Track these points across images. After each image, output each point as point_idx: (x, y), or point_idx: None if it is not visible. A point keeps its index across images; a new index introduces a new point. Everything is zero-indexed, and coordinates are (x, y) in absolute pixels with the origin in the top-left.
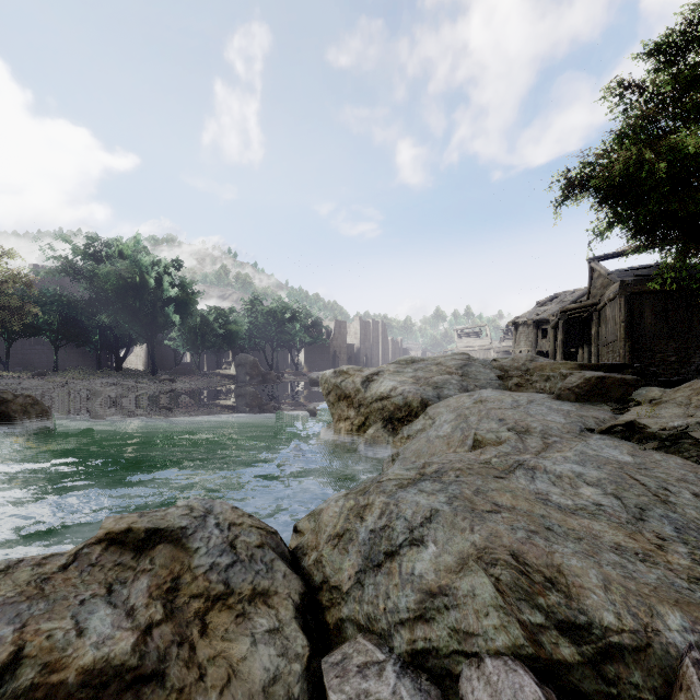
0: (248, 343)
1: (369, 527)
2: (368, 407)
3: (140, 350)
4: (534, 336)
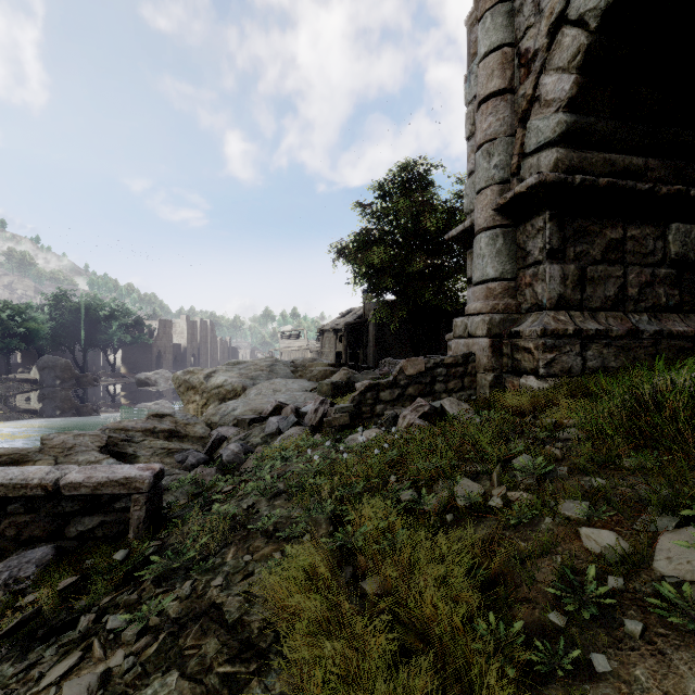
0: (52, 344)
1: (222, 411)
2: (209, 393)
3: None
4: (334, 340)
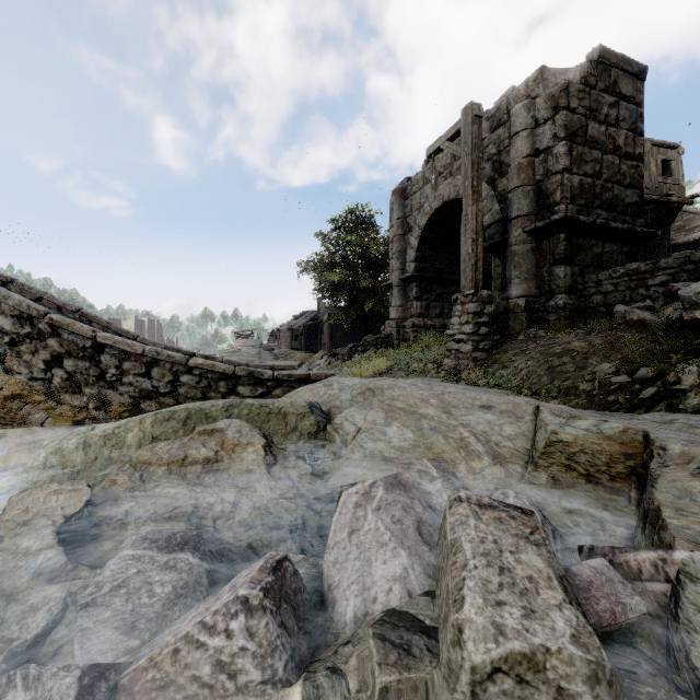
0: None
1: None
2: None
3: None
4: (290, 339)
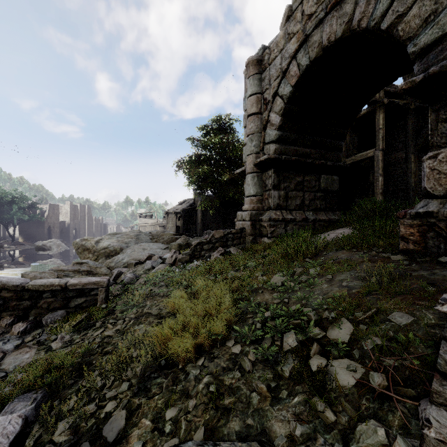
0: None
1: (116, 260)
2: (98, 252)
3: None
4: (175, 219)
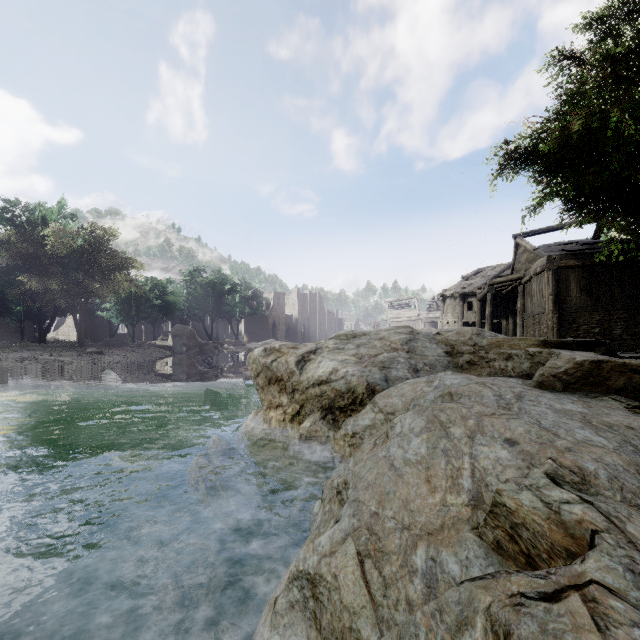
0: (187, 314)
1: None
2: (303, 393)
3: (72, 321)
4: (460, 308)
